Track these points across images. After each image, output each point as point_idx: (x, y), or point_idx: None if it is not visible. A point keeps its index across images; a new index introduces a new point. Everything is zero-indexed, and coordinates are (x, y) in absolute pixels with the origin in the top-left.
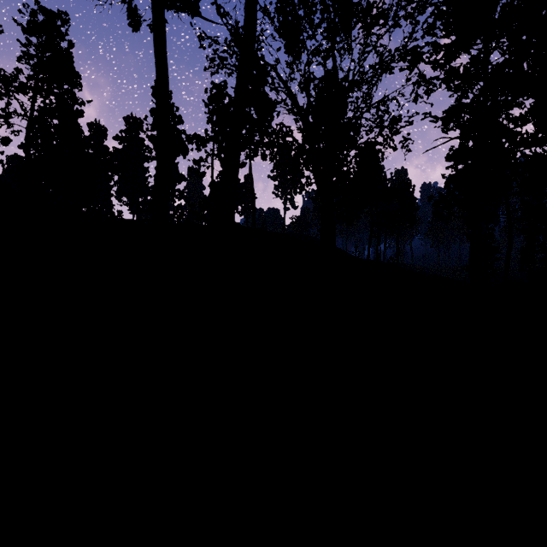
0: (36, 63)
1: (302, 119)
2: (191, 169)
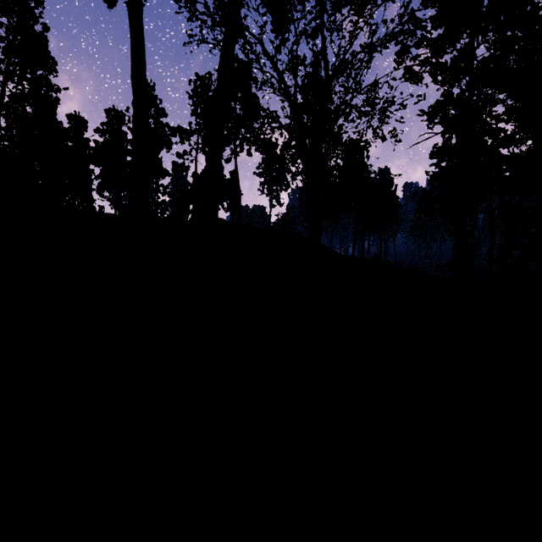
0: (6, 45)
1: (290, 99)
2: (174, 162)
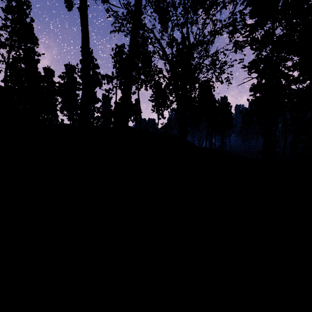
0: (10, 30)
1: (169, 62)
2: (103, 95)
